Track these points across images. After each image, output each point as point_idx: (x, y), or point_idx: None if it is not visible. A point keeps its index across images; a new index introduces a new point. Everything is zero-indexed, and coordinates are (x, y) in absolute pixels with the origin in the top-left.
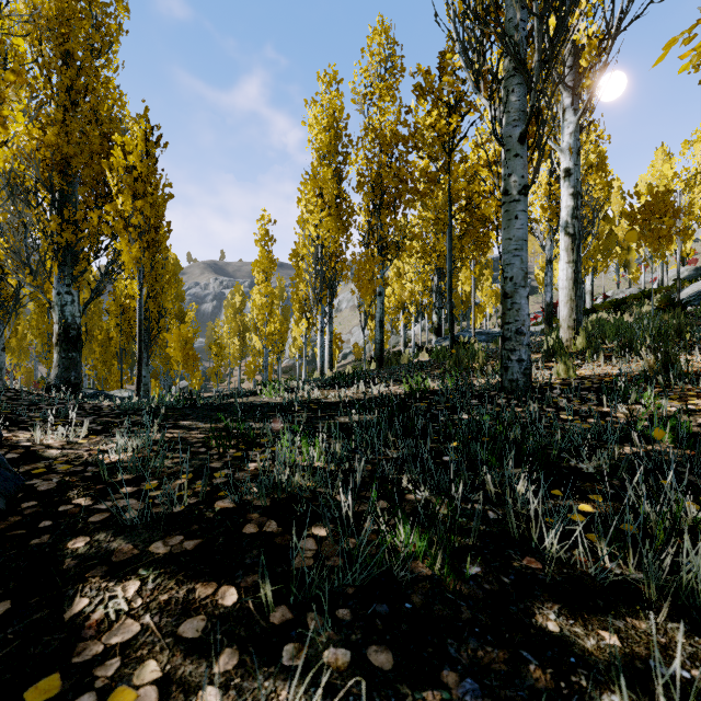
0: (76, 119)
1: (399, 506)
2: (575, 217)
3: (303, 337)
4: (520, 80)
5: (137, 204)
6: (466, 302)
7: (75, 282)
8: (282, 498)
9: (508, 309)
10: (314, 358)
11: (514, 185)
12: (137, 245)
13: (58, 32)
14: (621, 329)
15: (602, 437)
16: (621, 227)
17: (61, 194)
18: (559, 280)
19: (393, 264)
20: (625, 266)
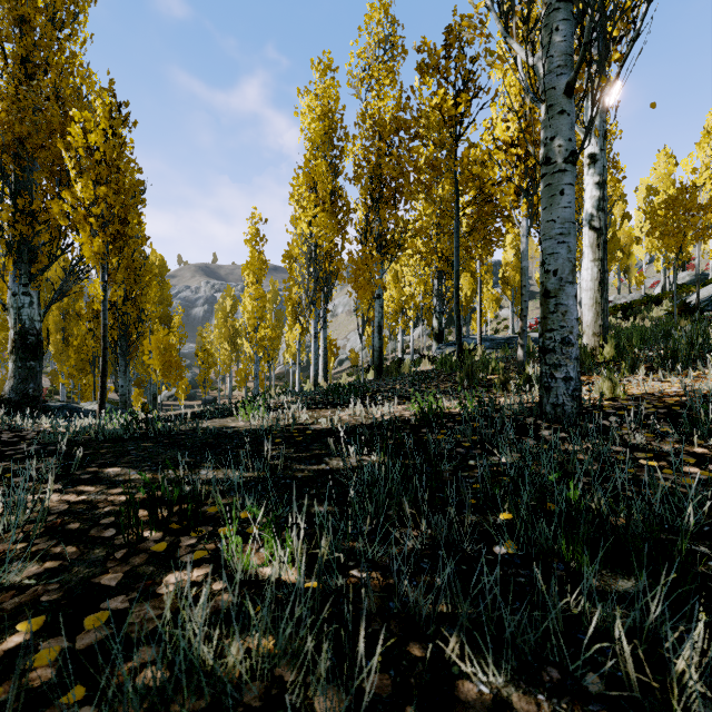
0: (30, 94)
1: None
2: (601, 209)
3: (297, 343)
4: (567, 15)
5: (99, 190)
6: (466, 307)
7: (33, 281)
8: None
9: (551, 312)
10: (309, 364)
11: (559, 151)
12: (100, 239)
13: None
14: (645, 335)
15: None
16: (622, 231)
17: (14, 180)
18: (582, 281)
19: (391, 267)
20: (625, 271)
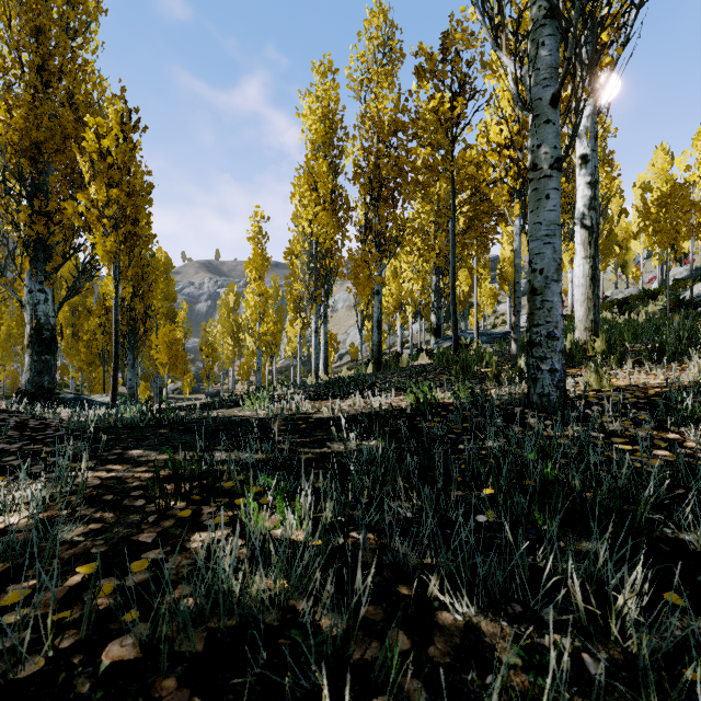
0: (46, 101)
1: (428, 645)
2: (593, 208)
3: (298, 338)
4: (552, 30)
5: (112, 192)
6: (464, 302)
7: (48, 279)
8: (226, 630)
9: (537, 308)
10: (310, 359)
11: (544, 158)
12: (112, 238)
13: (27, 5)
14: (637, 330)
15: (691, 483)
16: (620, 226)
17: (31, 183)
18: (574, 277)
19: (390, 263)
20: (623, 266)
